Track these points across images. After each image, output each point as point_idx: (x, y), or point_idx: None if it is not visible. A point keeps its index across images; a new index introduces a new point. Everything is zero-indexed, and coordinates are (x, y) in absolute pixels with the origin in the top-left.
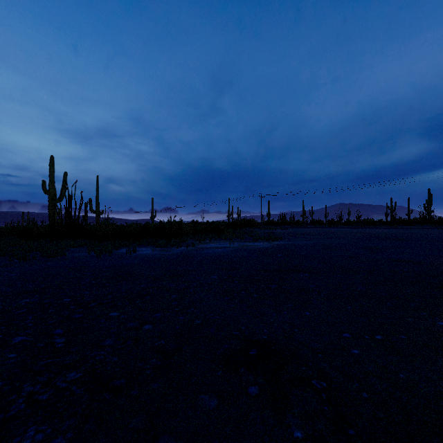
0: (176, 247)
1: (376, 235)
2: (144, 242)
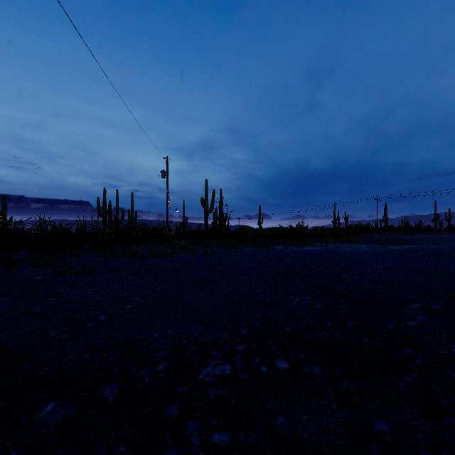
0: (313, 246)
1: None
2: (280, 243)
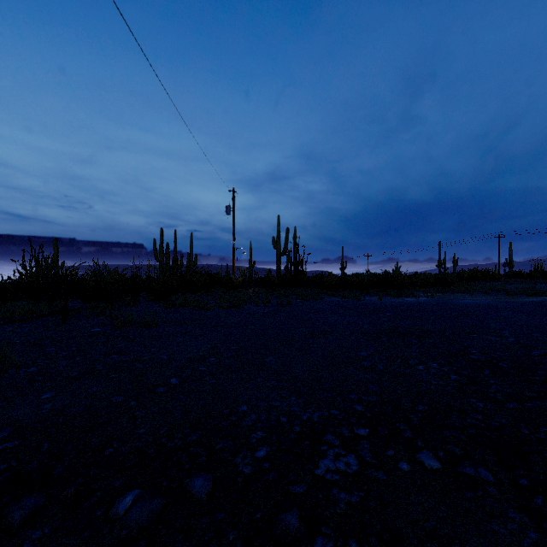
0: (415, 297)
1: None
2: (372, 292)
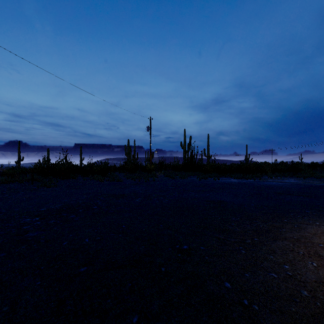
0: (246, 179)
1: None
2: (228, 175)
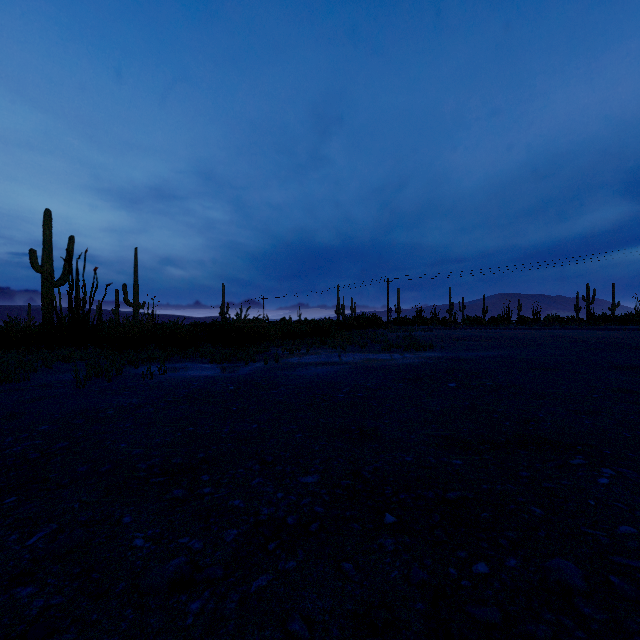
0: (246, 363)
1: (594, 341)
2: (193, 353)
